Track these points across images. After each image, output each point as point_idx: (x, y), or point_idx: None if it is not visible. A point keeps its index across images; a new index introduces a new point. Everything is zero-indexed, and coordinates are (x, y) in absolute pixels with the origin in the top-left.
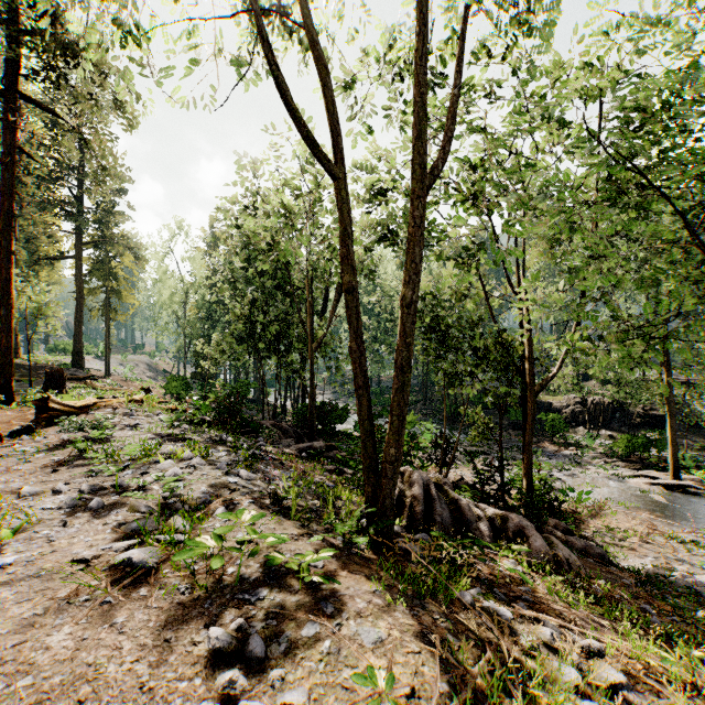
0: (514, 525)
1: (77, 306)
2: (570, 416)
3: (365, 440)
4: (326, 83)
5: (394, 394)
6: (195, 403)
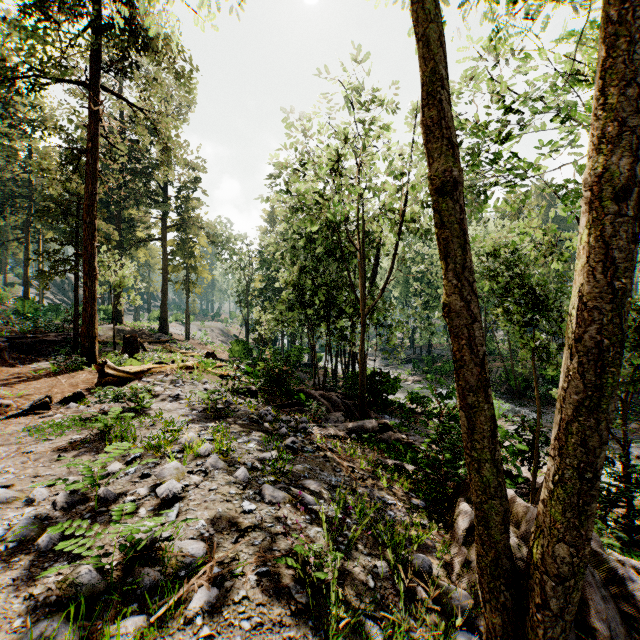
0: None
1: (163, 281)
2: None
3: (483, 504)
4: None
5: (571, 417)
6: (247, 369)
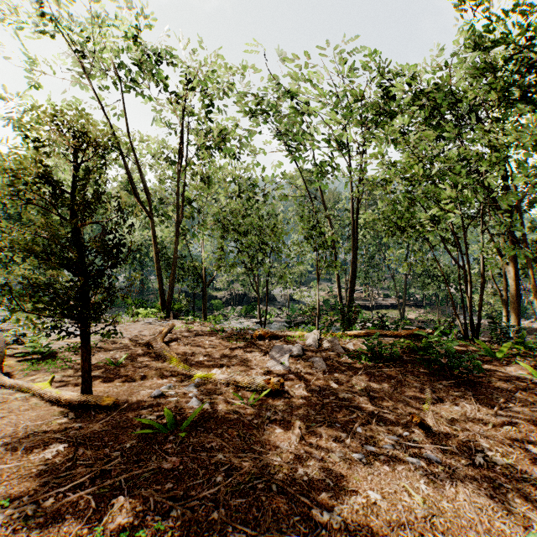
0: None
1: None
2: (225, 302)
3: (162, 294)
4: (146, 187)
5: (171, 281)
6: None
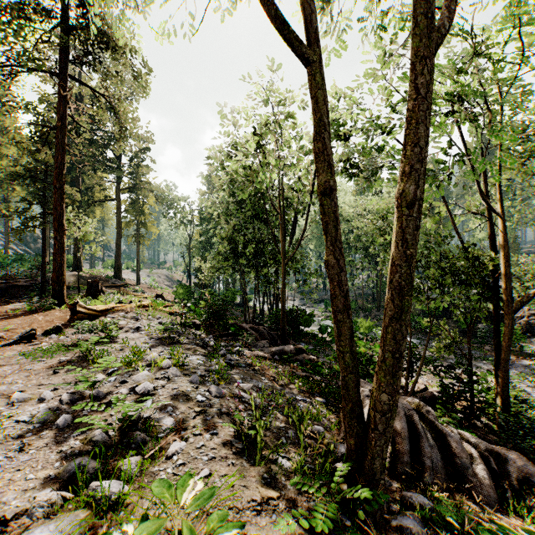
0: (517, 470)
1: (117, 234)
2: (523, 327)
3: (345, 377)
4: None
5: (388, 324)
6: (191, 308)
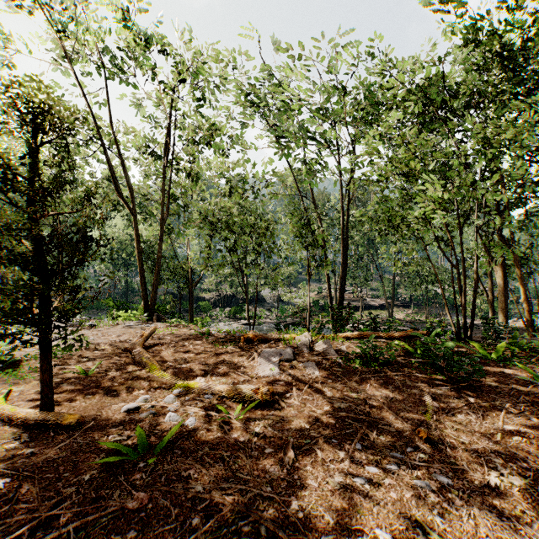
0: None
1: None
2: (213, 303)
3: (145, 295)
4: (127, 182)
5: (155, 282)
6: None
